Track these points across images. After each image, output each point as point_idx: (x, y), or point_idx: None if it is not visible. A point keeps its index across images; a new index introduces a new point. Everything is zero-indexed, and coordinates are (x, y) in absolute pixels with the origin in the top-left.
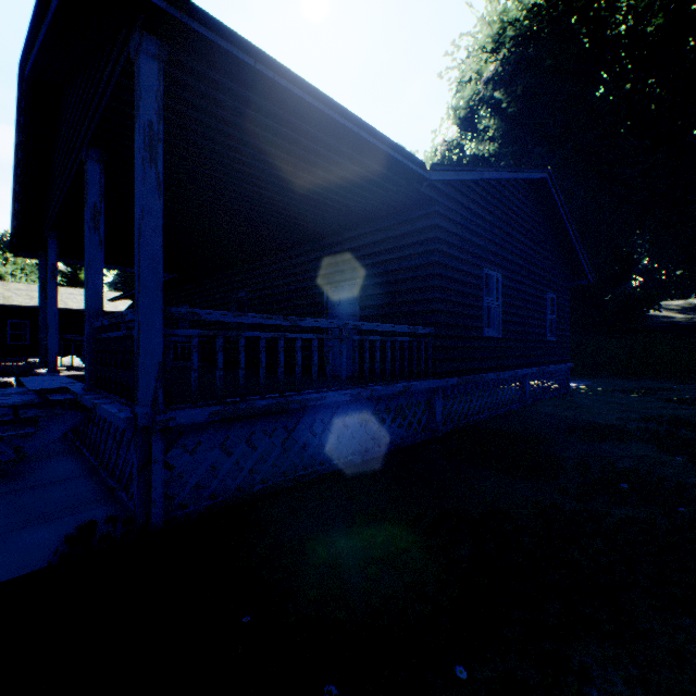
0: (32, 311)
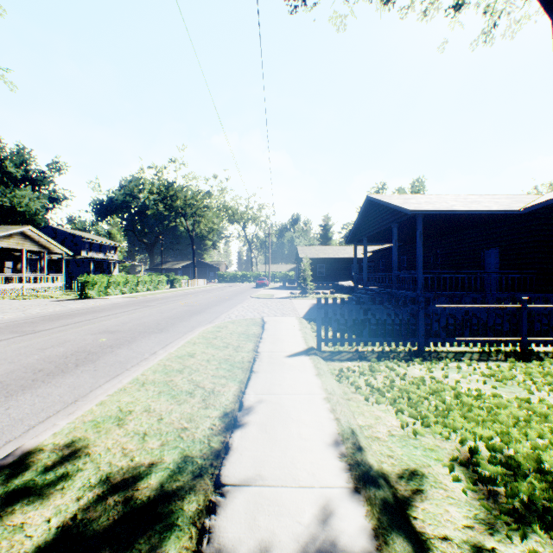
0: (325, 260)
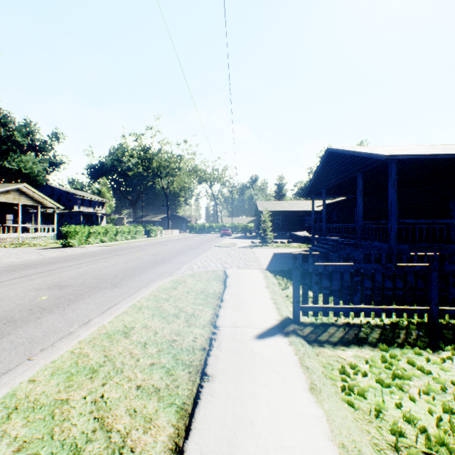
0: (281, 213)
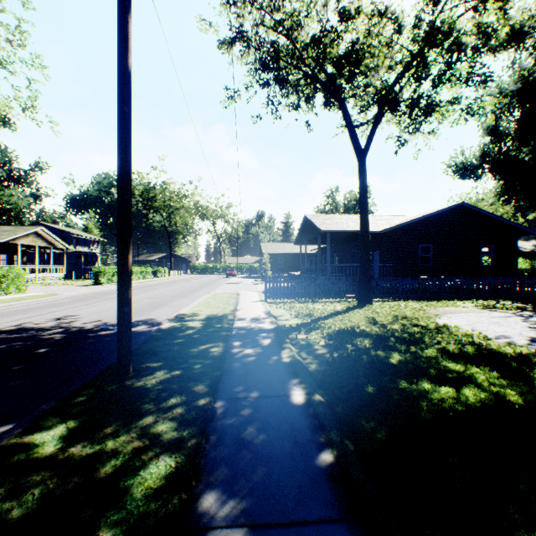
0: (283, 254)
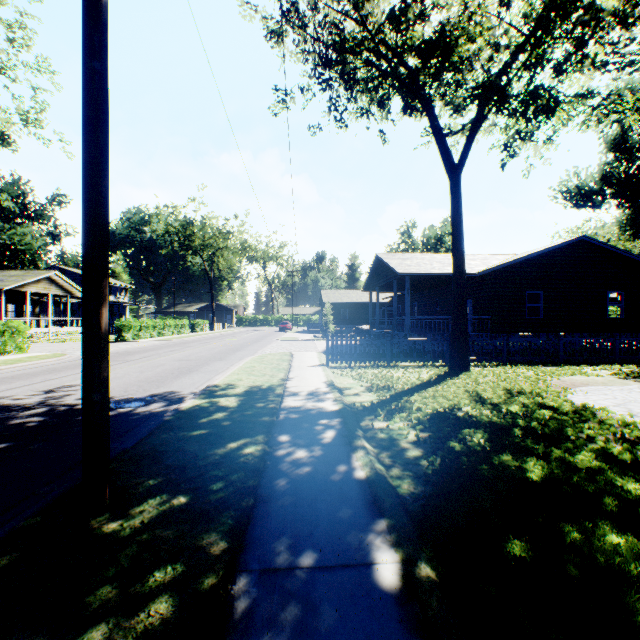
0: (348, 304)
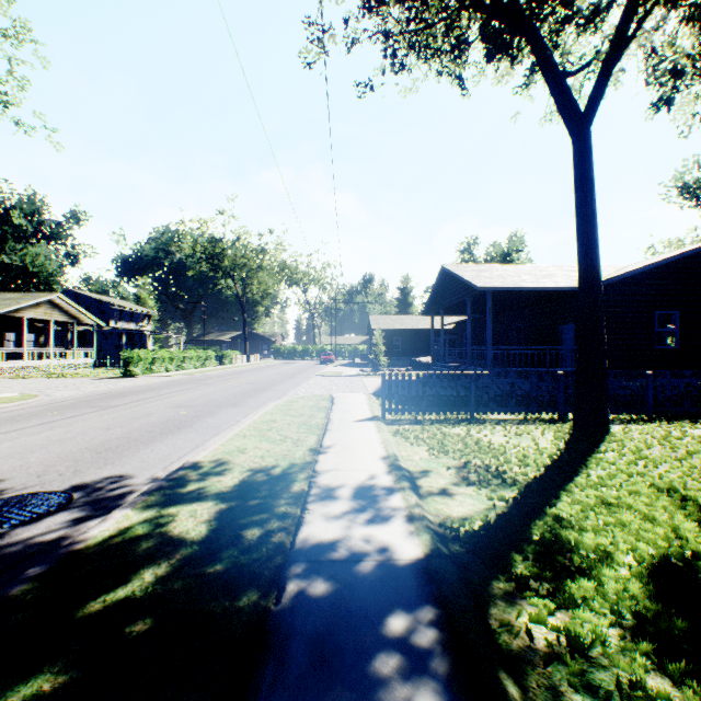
0: (402, 332)
